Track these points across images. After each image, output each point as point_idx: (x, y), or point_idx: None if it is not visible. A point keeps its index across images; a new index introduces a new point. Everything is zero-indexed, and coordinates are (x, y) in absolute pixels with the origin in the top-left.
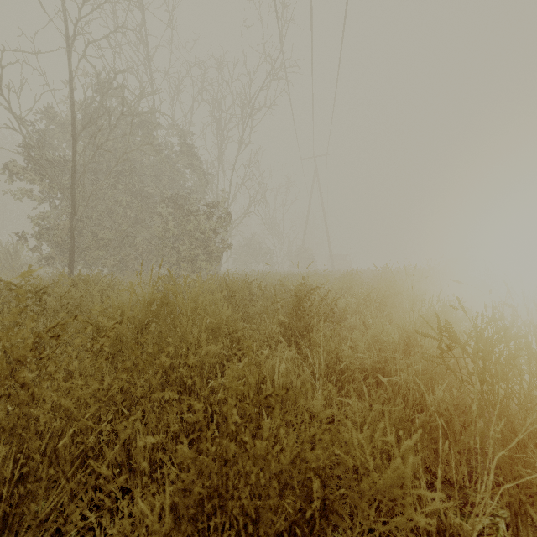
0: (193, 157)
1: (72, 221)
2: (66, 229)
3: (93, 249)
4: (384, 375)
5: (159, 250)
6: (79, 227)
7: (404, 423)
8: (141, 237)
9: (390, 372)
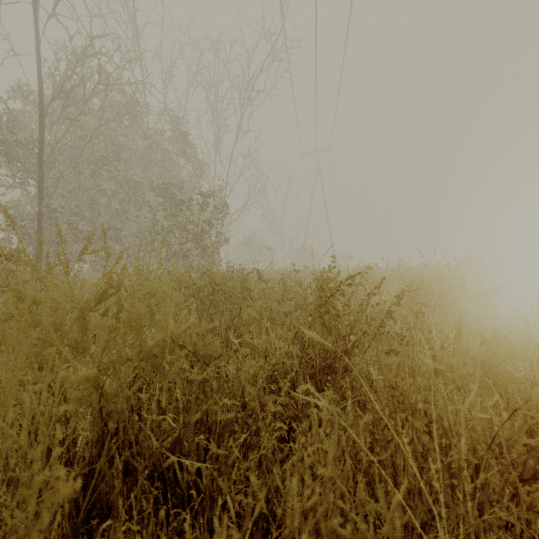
0: (187, 144)
1: (39, 208)
2: None
3: (71, 243)
4: None
5: (147, 244)
6: (56, 218)
7: None
8: (127, 230)
9: None
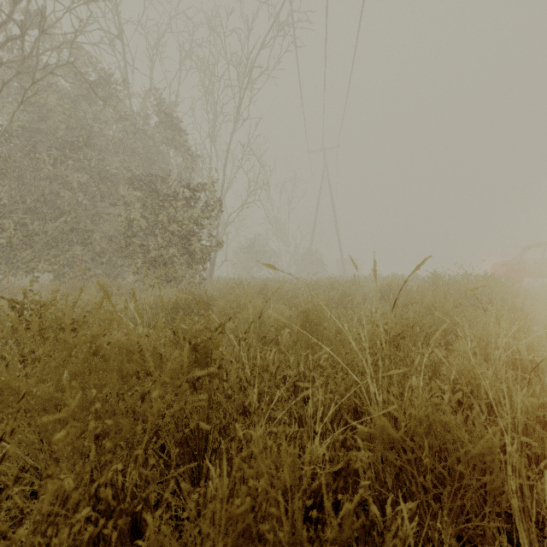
0: (175, 131)
1: None
2: None
3: (23, 247)
4: None
5: (122, 249)
6: (5, 217)
7: None
8: (99, 231)
9: None
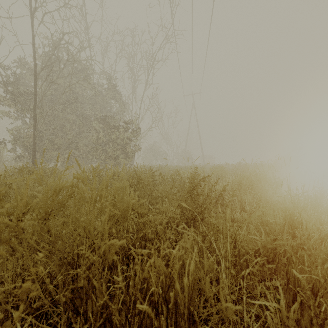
0: (116, 92)
1: (34, 132)
2: (32, 137)
3: (50, 151)
4: (275, 255)
5: (94, 151)
6: (41, 136)
7: (326, 326)
8: (82, 143)
9: (291, 258)
